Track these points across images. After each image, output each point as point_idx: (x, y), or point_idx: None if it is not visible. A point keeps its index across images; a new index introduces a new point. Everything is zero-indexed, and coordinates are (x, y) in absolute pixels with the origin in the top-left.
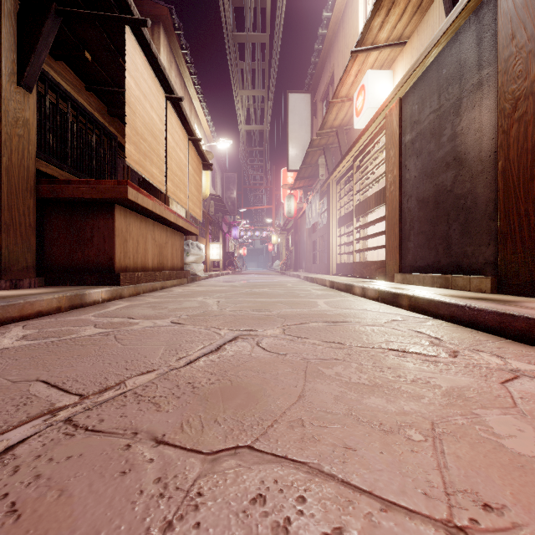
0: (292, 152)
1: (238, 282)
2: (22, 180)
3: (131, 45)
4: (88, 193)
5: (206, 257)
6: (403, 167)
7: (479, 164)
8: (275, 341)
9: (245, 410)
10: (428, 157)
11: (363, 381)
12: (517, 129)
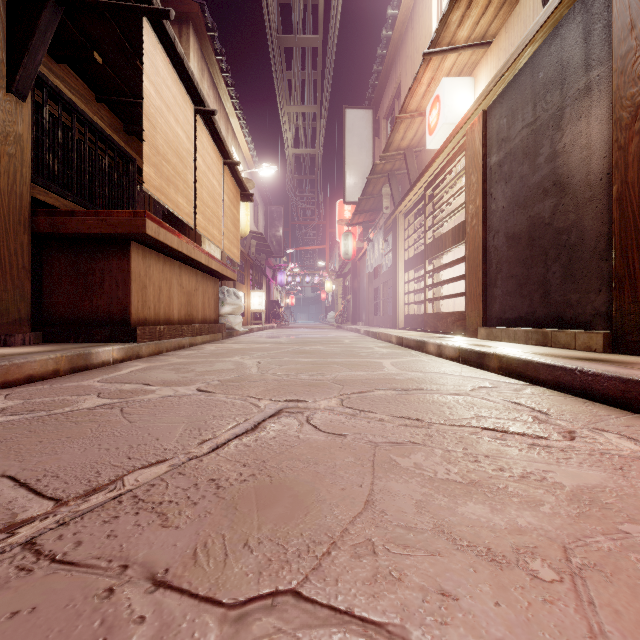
0: (349, 180)
1: (284, 337)
2: (14, 211)
3: (150, 43)
4: (96, 227)
5: (245, 308)
6: (488, 196)
7: (587, 189)
8: (331, 416)
9: (289, 524)
10: (520, 183)
11: (453, 477)
12: (638, 144)
